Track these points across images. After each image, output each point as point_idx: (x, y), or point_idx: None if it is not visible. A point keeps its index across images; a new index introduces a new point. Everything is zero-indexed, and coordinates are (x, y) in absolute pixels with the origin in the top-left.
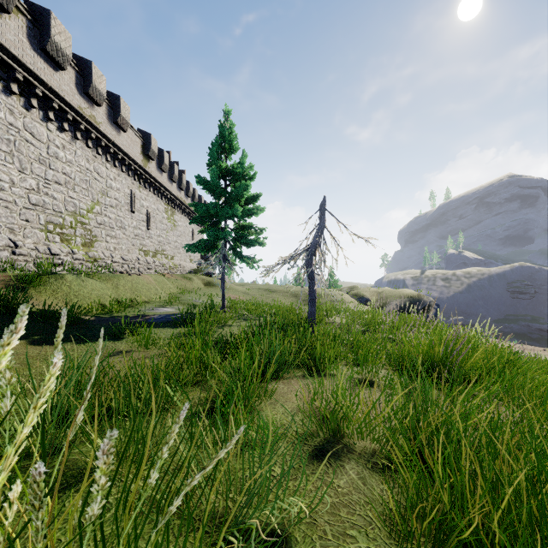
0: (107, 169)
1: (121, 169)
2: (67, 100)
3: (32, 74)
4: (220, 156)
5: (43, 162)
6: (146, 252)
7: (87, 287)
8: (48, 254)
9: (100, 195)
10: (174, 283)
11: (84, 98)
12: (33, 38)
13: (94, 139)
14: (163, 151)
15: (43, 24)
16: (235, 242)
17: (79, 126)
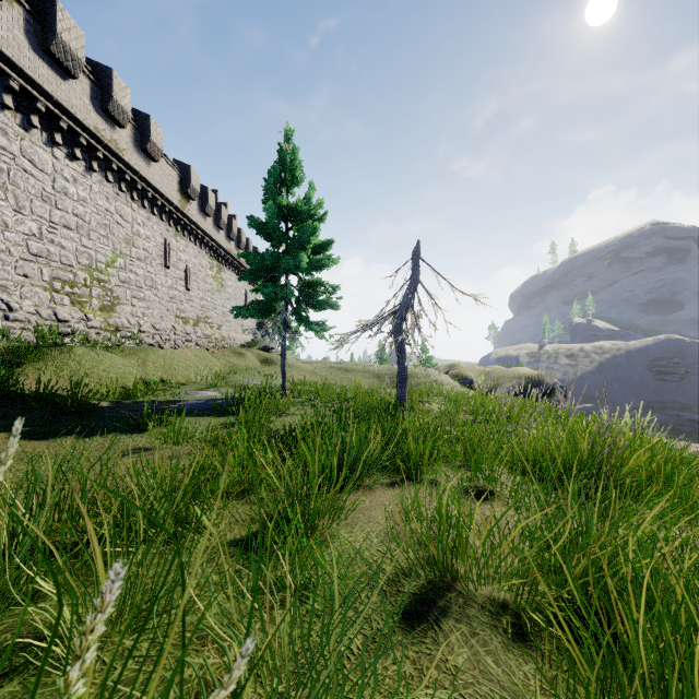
0: (133, 210)
1: (151, 211)
2: (79, 119)
3: (31, 82)
4: (279, 189)
5: (47, 199)
6: (185, 319)
7: (104, 363)
8: (53, 321)
9: (124, 245)
10: (221, 360)
11: (102, 116)
12: (33, 36)
13: (116, 171)
14: (208, 188)
15: (46, 17)
16: (300, 304)
17: (95, 153)
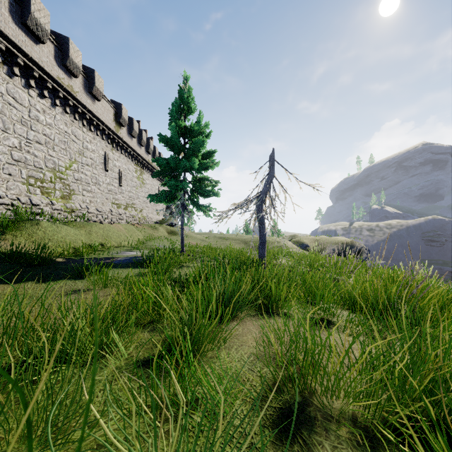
0: (83, 132)
1: (96, 133)
2: (46, 70)
3: (13, 45)
4: (179, 116)
5: (25, 123)
6: (118, 205)
7: (62, 232)
8: (29, 204)
9: (77, 155)
10: (142, 232)
11: (62, 69)
12: (15, 14)
13: (72, 106)
14: (133, 119)
15: (24, 1)
16: (193, 193)
17: (57, 94)
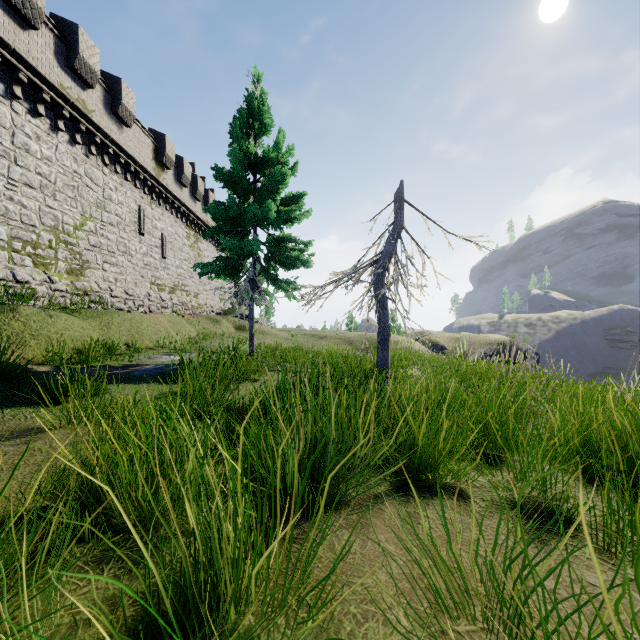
0: (104, 174)
1: (124, 176)
2: (41, 72)
3: None
4: (246, 136)
5: (5, 154)
6: (161, 286)
7: (57, 325)
8: (11, 281)
9: (94, 208)
10: (196, 326)
11: (68, 73)
12: None
13: (85, 133)
14: (183, 159)
15: None
16: (269, 262)
17: (61, 111)
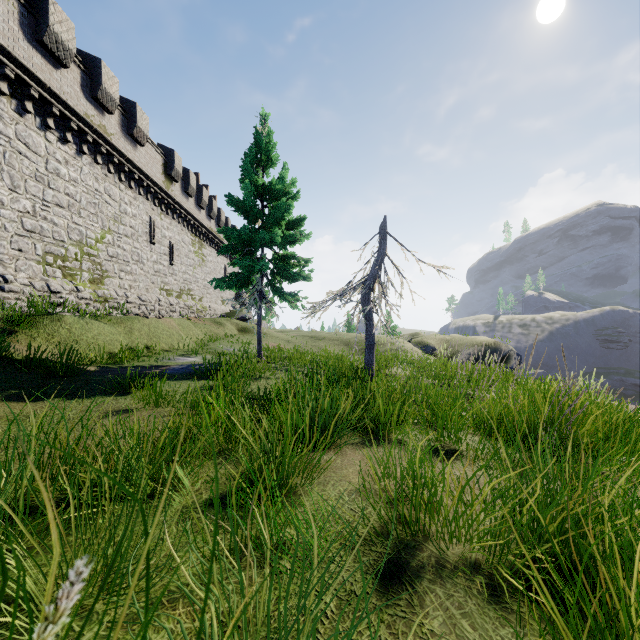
0: (121, 190)
1: (138, 191)
2: (70, 105)
3: (25, 70)
4: (255, 169)
5: (40, 179)
6: (169, 291)
7: (92, 331)
8: (46, 292)
9: (112, 222)
10: (202, 329)
11: (91, 103)
12: (27, 27)
13: (105, 154)
14: (190, 171)
15: (39, 10)
16: (274, 276)
17: (85, 137)
